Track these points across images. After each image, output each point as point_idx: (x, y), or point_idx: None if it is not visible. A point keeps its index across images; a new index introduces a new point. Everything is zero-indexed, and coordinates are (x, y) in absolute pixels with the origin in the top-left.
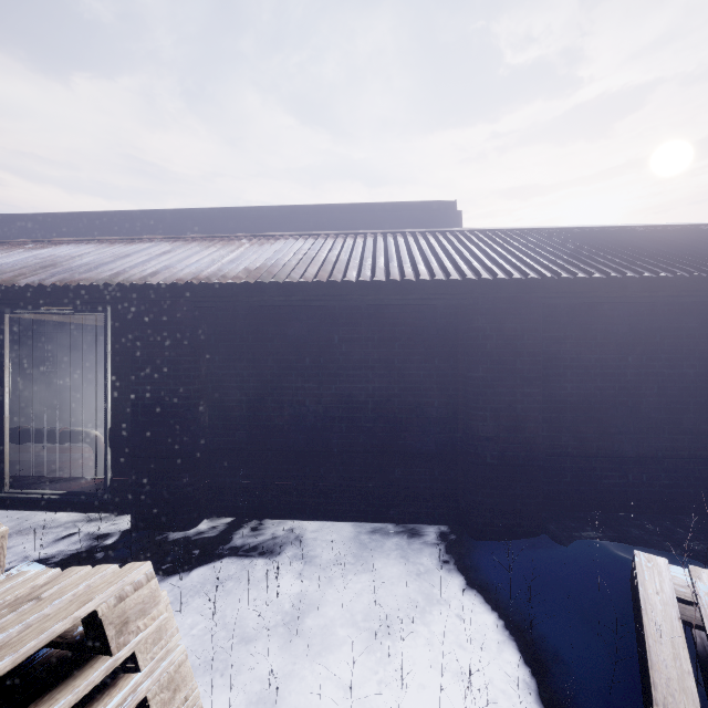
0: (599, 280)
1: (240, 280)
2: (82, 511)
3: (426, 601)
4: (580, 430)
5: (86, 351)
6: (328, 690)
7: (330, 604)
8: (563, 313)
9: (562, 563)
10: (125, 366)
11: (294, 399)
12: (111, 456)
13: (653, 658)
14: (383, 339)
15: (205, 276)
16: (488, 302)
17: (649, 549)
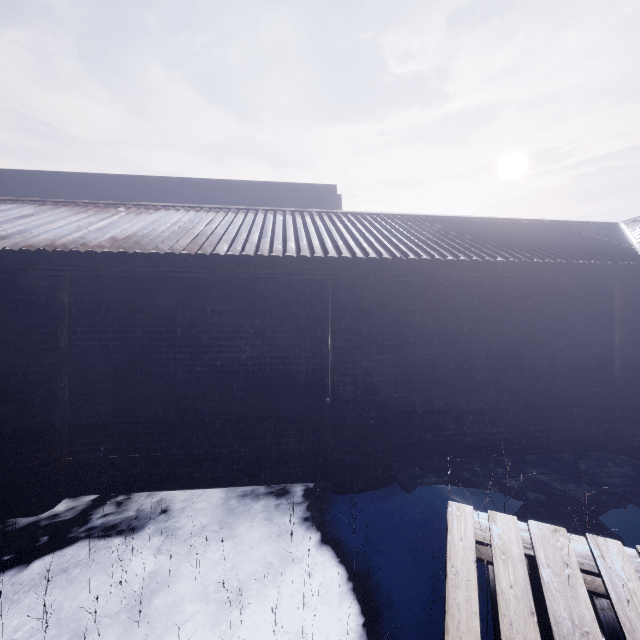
0: (439, 262)
1: (102, 249)
2: None
3: (283, 561)
4: (426, 390)
5: None
6: None
7: (187, 577)
8: (413, 289)
9: (405, 510)
10: None
11: (165, 370)
12: None
13: (450, 603)
14: (255, 310)
15: (63, 243)
16: (348, 278)
17: (475, 489)
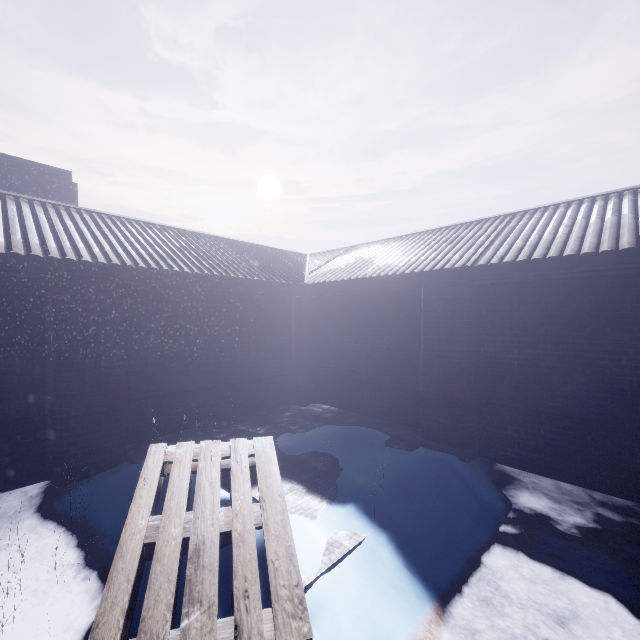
0: (168, 272)
1: None
2: None
3: None
4: (159, 378)
5: None
6: None
7: None
8: (146, 293)
9: (129, 475)
10: None
11: None
12: None
13: (136, 498)
14: None
15: None
16: (73, 279)
17: None
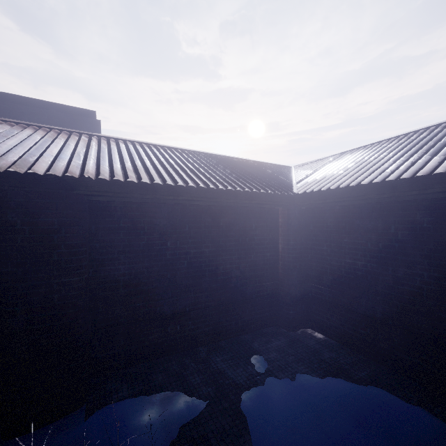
0: (135, 184)
1: None
2: None
3: None
4: (131, 302)
5: None
6: None
7: None
8: (117, 208)
9: None
10: None
11: None
12: None
13: None
14: None
15: None
16: (19, 196)
17: (157, 398)
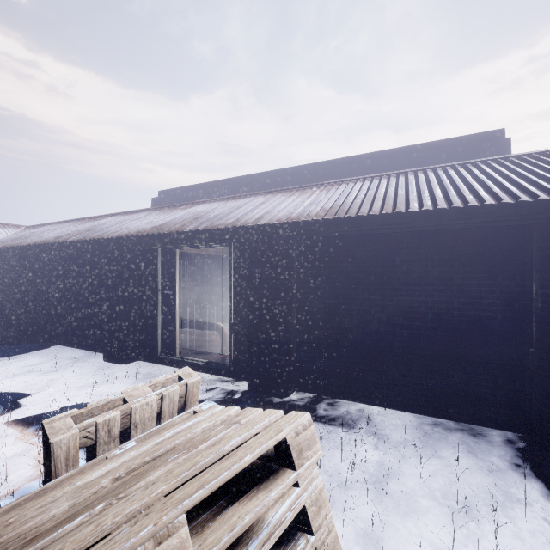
0: None
1: (321, 217)
2: (217, 374)
3: (503, 497)
4: None
5: (208, 272)
6: (415, 546)
7: (404, 476)
8: None
9: None
10: (242, 281)
11: (361, 308)
12: (233, 340)
13: None
14: (442, 259)
15: (294, 216)
16: None
17: None
